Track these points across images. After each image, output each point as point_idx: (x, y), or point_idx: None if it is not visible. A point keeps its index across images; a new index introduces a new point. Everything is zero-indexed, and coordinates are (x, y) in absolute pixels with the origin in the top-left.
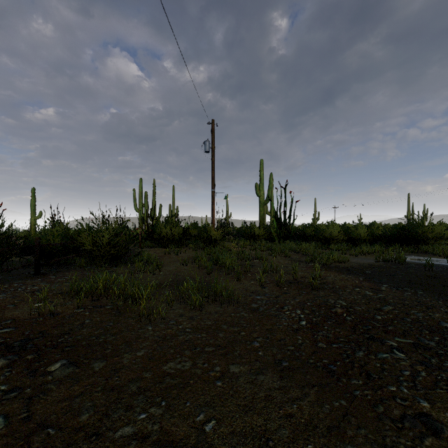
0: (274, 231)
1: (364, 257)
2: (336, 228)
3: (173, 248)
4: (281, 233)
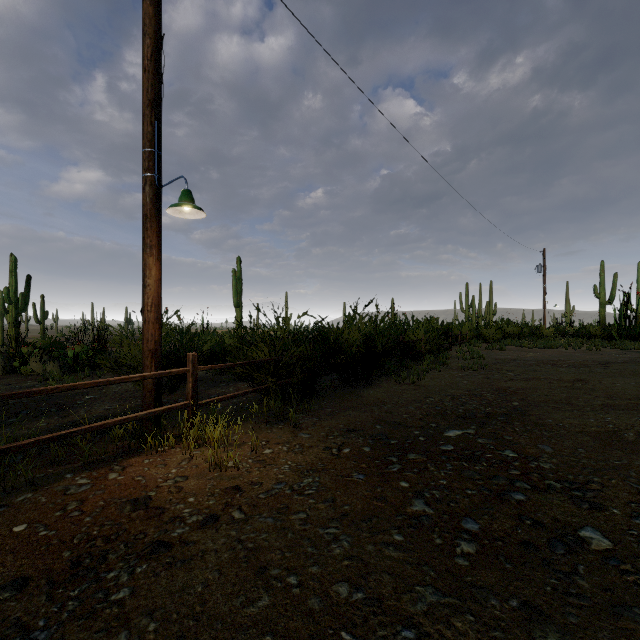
0: (614, 331)
1: None
2: None
3: (516, 339)
4: (624, 333)
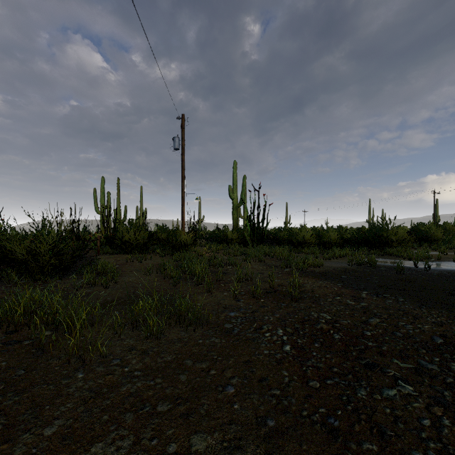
0: (247, 234)
1: (336, 260)
2: (308, 231)
3: (137, 254)
4: (255, 237)
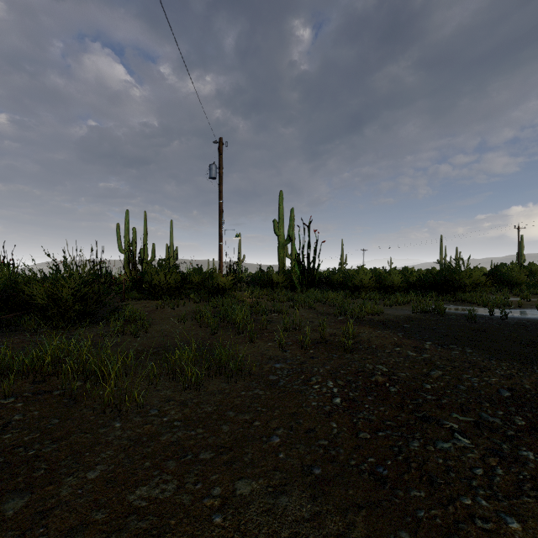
0: (295, 277)
1: (399, 307)
2: (367, 274)
3: (168, 300)
4: (304, 280)
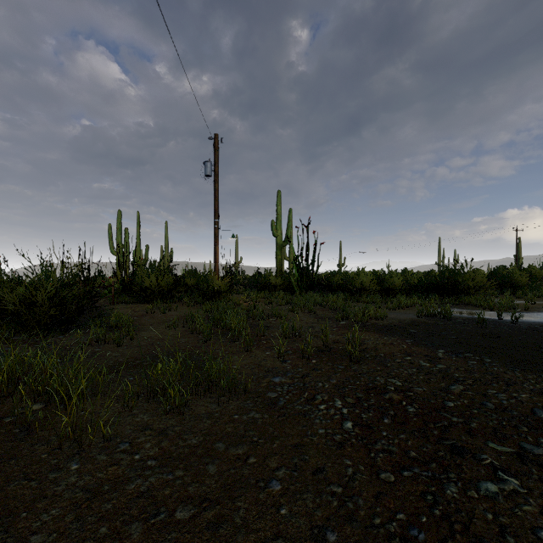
0: (294, 280)
1: (402, 311)
2: (368, 276)
3: (159, 304)
4: (303, 282)
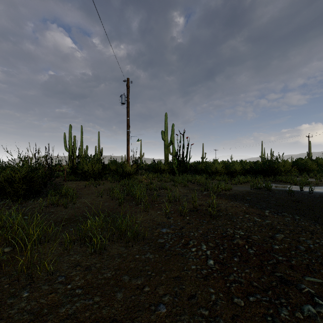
0: (175, 166)
1: (241, 185)
2: (220, 164)
3: (93, 181)
4: (180, 168)
